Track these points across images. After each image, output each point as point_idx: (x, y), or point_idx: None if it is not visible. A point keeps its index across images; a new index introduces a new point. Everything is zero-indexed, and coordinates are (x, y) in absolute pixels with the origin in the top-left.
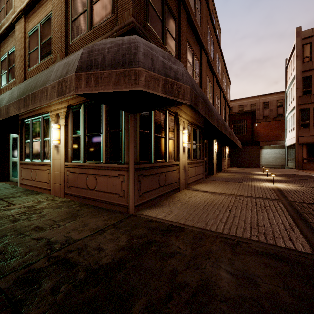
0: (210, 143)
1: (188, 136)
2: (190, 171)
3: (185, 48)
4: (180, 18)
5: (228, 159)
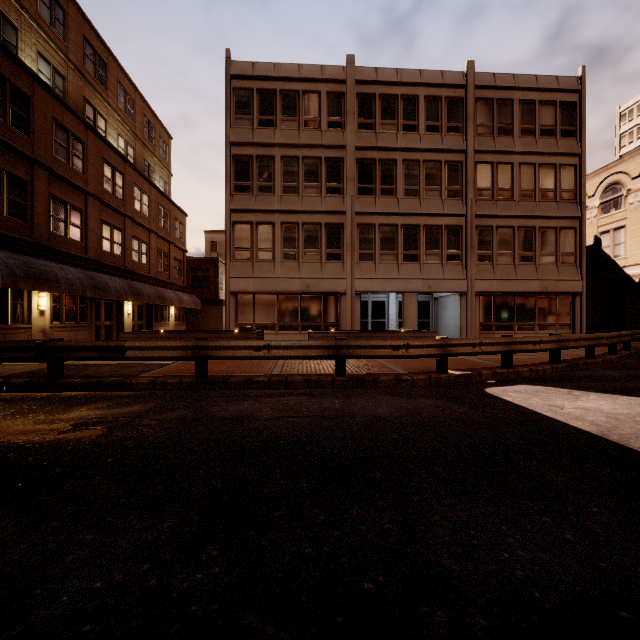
0: (120, 303)
1: (55, 298)
2: (56, 336)
3: (45, 208)
4: (35, 181)
5: (179, 324)
